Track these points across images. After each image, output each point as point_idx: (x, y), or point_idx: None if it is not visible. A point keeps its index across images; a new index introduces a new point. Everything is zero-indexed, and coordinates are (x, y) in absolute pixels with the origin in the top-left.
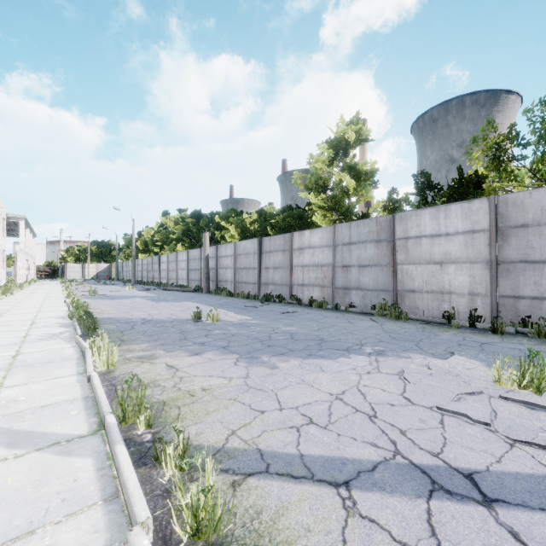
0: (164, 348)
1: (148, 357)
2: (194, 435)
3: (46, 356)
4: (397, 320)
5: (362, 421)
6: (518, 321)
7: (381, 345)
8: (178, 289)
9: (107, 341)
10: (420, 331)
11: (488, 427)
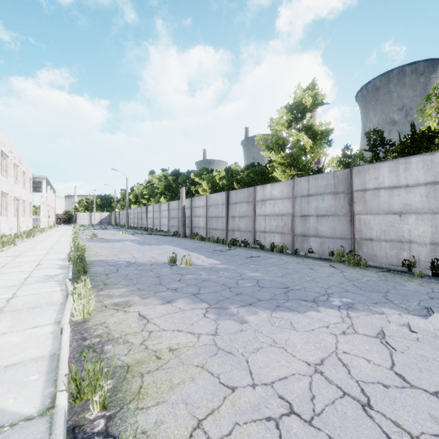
0: (140, 294)
1: (124, 305)
2: (152, 425)
3: (35, 300)
4: (355, 266)
5: (355, 414)
6: None
7: (348, 297)
8: (161, 234)
9: (89, 286)
10: (383, 280)
11: None
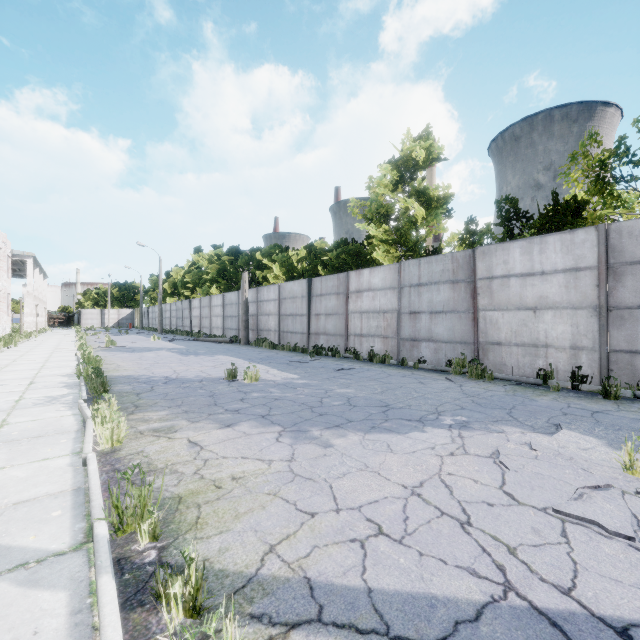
0: (187, 417)
1: (167, 430)
2: (216, 553)
3: (38, 427)
4: (479, 379)
5: (451, 532)
6: (635, 382)
7: (464, 414)
8: (212, 340)
9: (115, 408)
10: (510, 395)
11: (632, 543)
